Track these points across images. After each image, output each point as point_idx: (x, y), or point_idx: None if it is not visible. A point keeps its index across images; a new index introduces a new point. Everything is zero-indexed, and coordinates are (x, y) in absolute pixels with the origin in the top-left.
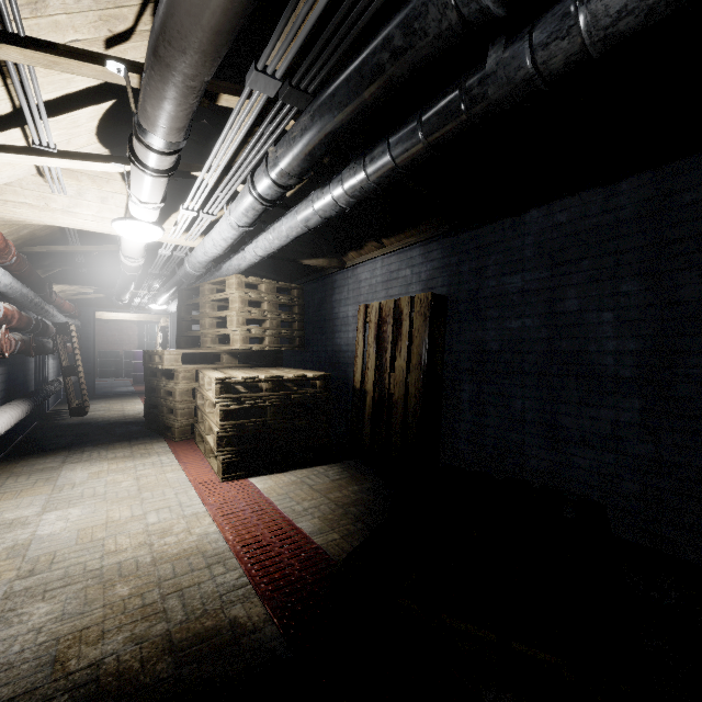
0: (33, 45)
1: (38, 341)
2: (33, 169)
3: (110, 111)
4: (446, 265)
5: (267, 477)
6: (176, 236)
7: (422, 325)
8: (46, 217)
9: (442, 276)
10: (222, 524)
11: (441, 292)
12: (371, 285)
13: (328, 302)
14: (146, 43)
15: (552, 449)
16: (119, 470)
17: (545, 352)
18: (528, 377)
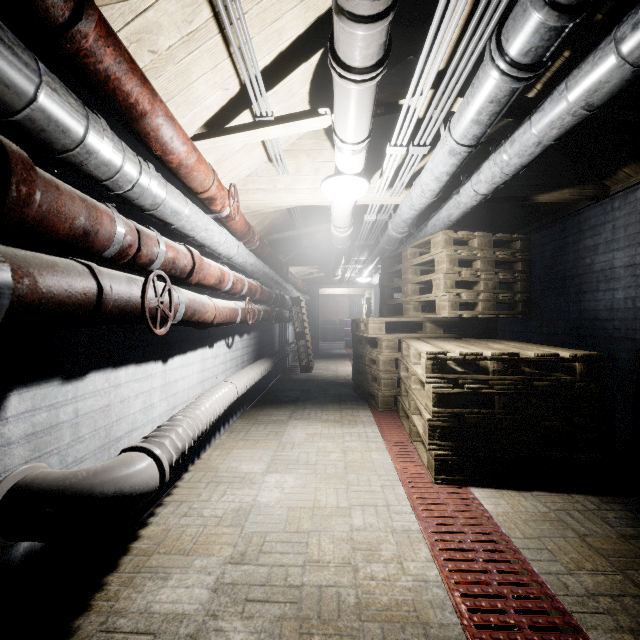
0: None
1: (279, 312)
2: (264, 156)
3: (318, 67)
4: None
5: (496, 493)
6: (380, 193)
7: None
8: (274, 198)
9: None
10: (444, 569)
11: None
12: None
13: (570, 251)
14: None
15: None
16: (329, 435)
17: None
18: None
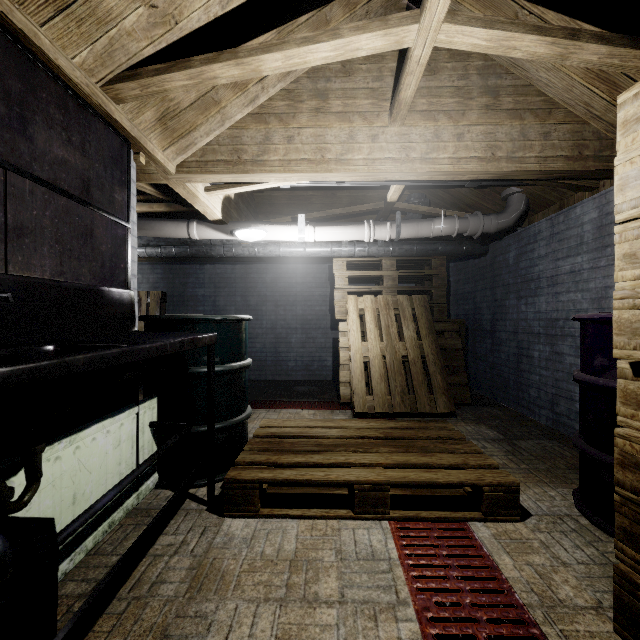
0: None
1: None
2: None
3: None
4: (166, 278)
5: None
6: None
7: (156, 306)
8: None
9: (164, 283)
10: None
11: (163, 290)
12: None
13: None
14: None
15: None
16: None
17: None
18: None
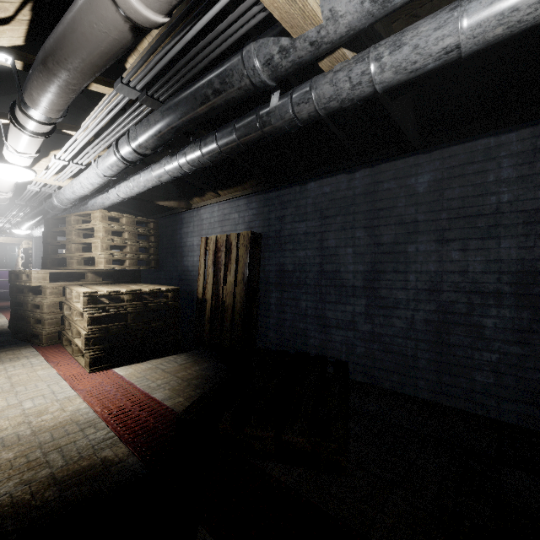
0: None
1: None
2: None
3: None
4: (261, 213)
5: (128, 367)
6: (46, 177)
7: (245, 253)
8: None
9: (259, 220)
10: (91, 402)
11: (258, 231)
12: (210, 223)
13: (178, 233)
14: (23, 27)
15: (322, 331)
16: None
17: (318, 272)
18: (309, 287)
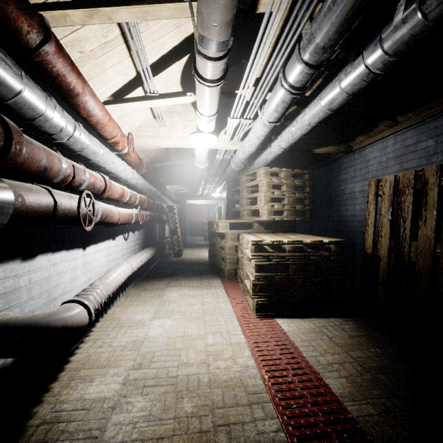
0: (133, 2)
1: (159, 216)
2: (151, 115)
3: (187, 64)
4: None
5: (289, 320)
6: (225, 143)
7: None
8: (157, 142)
9: None
10: (258, 360)
11: None
12: (380, 162)
13: (334, 181)
14: None
15: None
16: (193, 295)
17: None
18: None
